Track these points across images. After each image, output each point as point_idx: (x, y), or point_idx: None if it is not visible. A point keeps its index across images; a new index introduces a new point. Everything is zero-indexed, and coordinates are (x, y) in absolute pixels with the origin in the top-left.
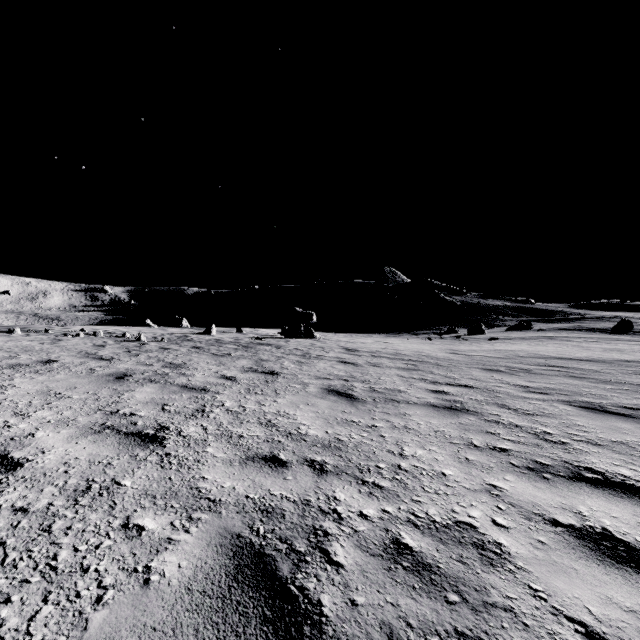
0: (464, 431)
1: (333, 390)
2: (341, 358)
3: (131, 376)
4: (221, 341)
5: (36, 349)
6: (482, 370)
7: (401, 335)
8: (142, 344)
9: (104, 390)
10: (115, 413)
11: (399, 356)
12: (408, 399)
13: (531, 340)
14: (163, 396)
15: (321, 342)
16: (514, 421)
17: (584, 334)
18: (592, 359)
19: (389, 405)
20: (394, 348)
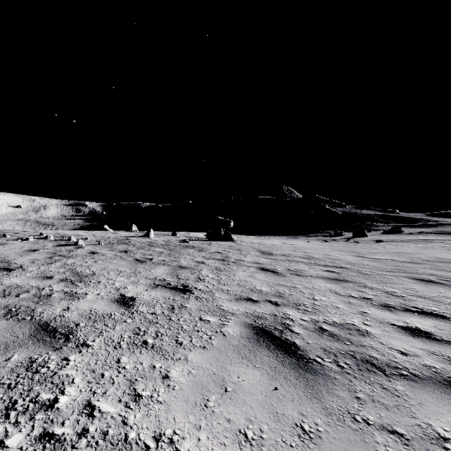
0: None
1: (263, 330)
2: (259, 263)
3: None
4: (153, 244)
5: None
6: (415, 281)
7: (298, 237)
8: (77, 248)
9: None
10: None
11: (313, 260)
12: (391, 359)
13: (413, 242)
14: None
15: (238, 244)
16: None
17: (450, 237)
18: None
19: (376, 387)
20: (302, 250)
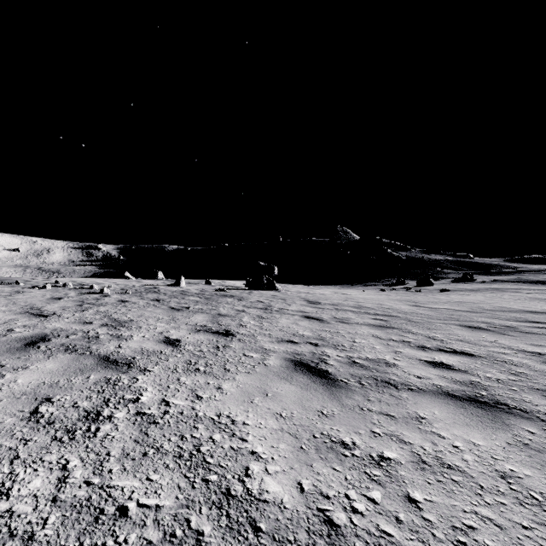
0: None
1: (301, 363)
2: (304, 312)
3: (48, 341)
4: (186, 293)
5: None
6: (463, 327)
7: (354, 286)
8: (103, 296)
9: None
10: None
11: (363, 309)
12: (406, 380)
13: (482, 292)
14: (59, 379)
15: (282, 293)
16: None
17: (527, 286)
18: None
19: (386, 395)
20: (354, 300)
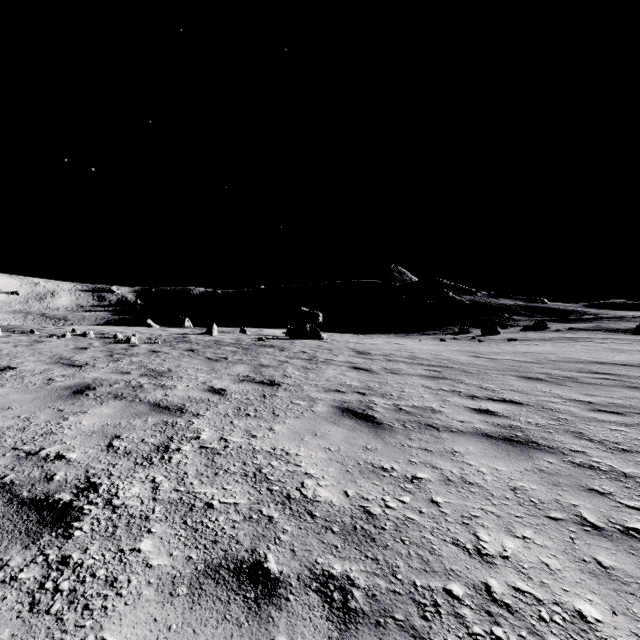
0: (555, 488)
1: (348, 409)
2: (352, 363)
3: (94, 389)
4: (221, 342)
5: (2, 353)
6: (519, 378)
7: (410, 335)
8: (131, 346)
9: (44, 412)
10: (33, 455)
11: (417, 360)
12: (449, 424)
13: (553, 341)
14: (120, 421)
15: (328, 343)
16: (615, 465)
17: (606, 335)
18: (637, 364)
19: (427, 435)
20: (408, 350)
